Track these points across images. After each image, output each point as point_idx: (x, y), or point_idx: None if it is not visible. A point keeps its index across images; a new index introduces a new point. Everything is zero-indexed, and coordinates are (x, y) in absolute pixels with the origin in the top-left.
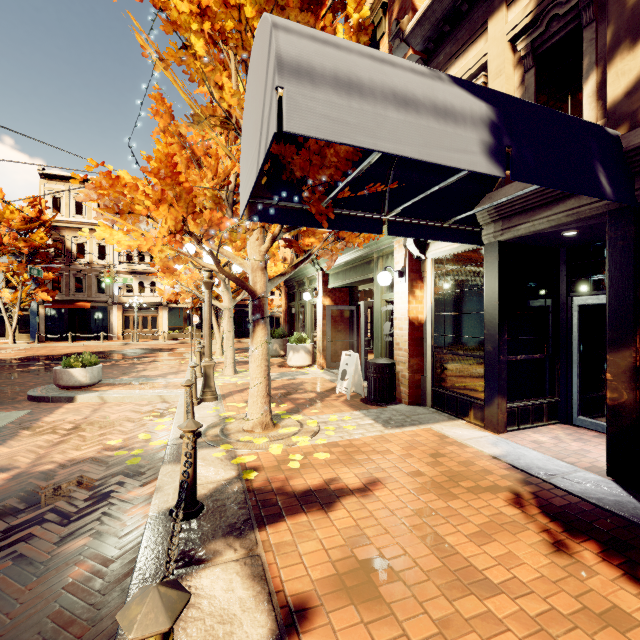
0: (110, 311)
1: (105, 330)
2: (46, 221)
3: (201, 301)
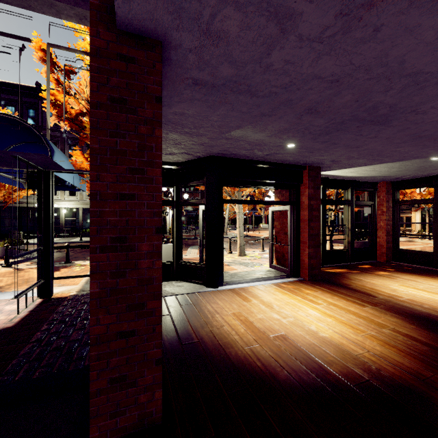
0: None
1: None
2: None
3: None
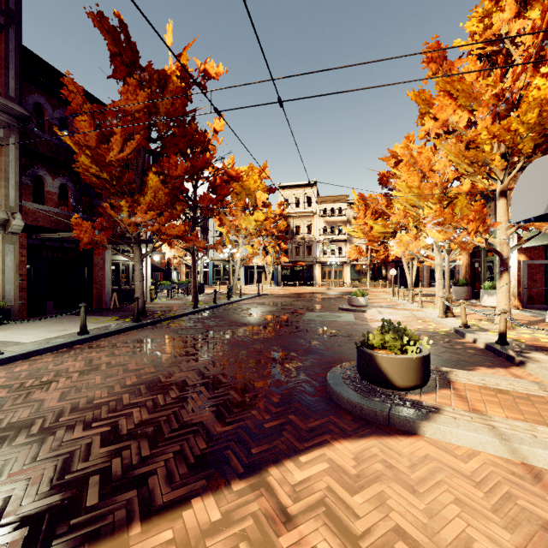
0: (314, 267)
1: (311, 280)
2: (285, 215)
3: (377, 259)
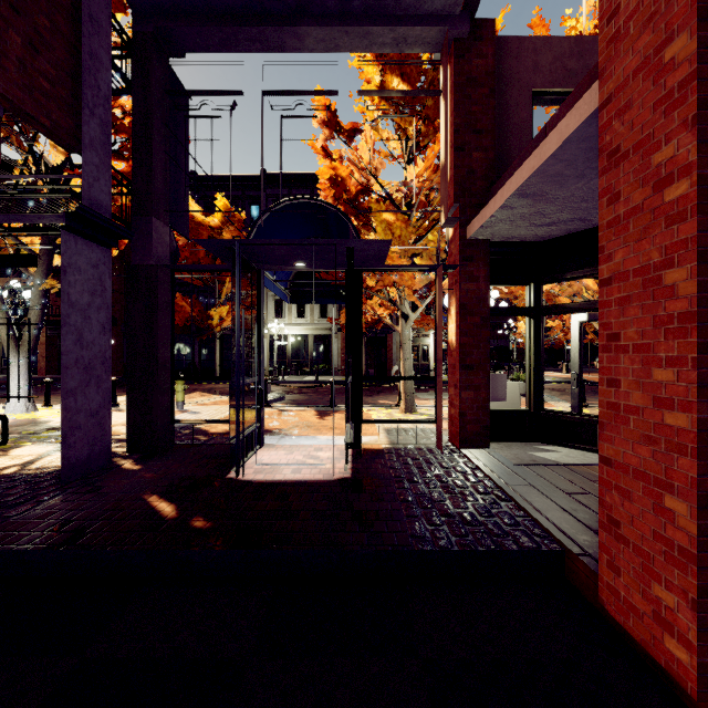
0: None
1: None
2: None
3: None
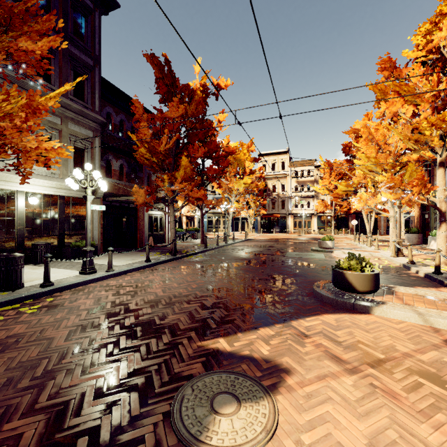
0: (287, 218)
1: (285, 228)
2: (263, 177)
3: (340, 211)
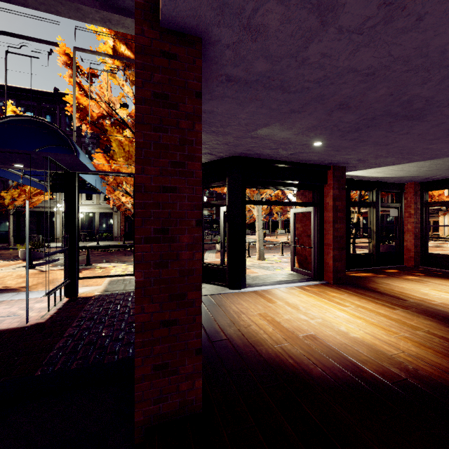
0: None
1: None
2: None
3: None
